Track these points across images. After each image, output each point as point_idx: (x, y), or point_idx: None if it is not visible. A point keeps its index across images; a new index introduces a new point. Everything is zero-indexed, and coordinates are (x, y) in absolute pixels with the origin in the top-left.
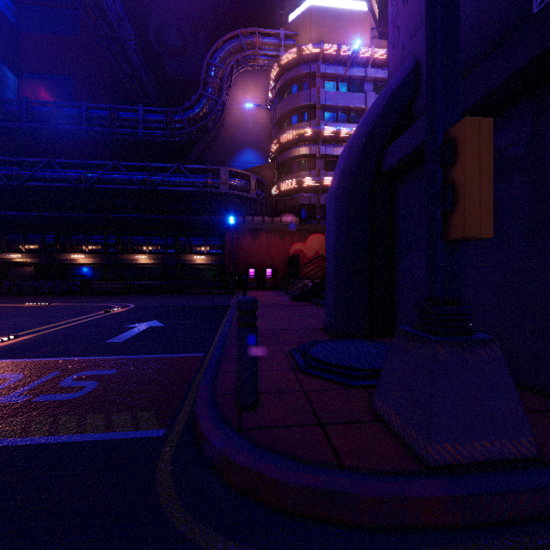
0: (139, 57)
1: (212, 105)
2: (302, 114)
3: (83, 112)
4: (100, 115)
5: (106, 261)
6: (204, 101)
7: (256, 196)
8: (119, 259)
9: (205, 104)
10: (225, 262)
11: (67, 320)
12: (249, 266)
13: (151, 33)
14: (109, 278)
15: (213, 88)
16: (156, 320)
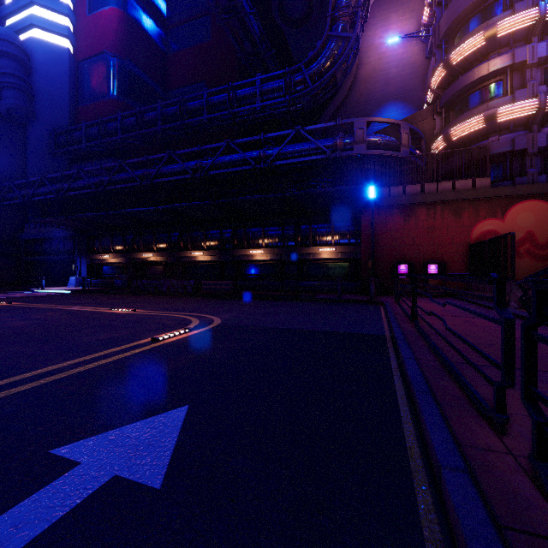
0: (260, 30)
1: (342, 47)
2: (492, 6)
3: (204, 100)
4: (220, 99)
5: (222, 258)
6: (332, 45)
7: (409, 155)
8: (235, 255)
9: (333, 48)
10: (361, 255)
11: (42, 369)
12: (398, 261)
13: (274, 8)
14: (225, 277)
15: (343, 23)
16: (184, 411)
